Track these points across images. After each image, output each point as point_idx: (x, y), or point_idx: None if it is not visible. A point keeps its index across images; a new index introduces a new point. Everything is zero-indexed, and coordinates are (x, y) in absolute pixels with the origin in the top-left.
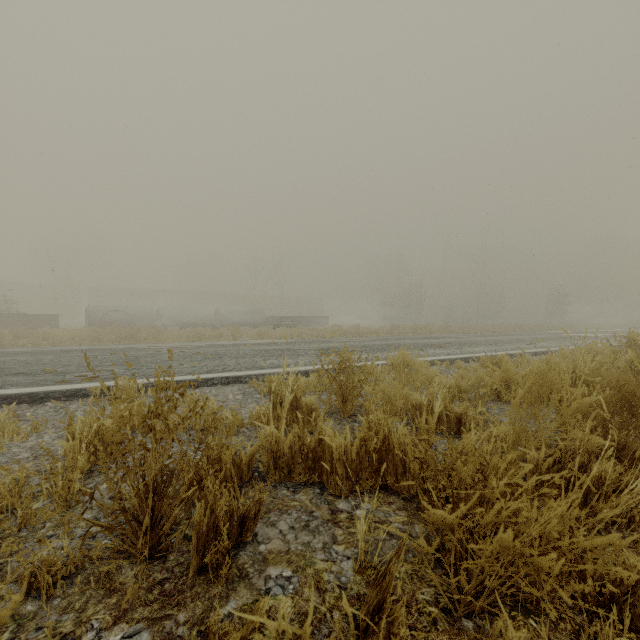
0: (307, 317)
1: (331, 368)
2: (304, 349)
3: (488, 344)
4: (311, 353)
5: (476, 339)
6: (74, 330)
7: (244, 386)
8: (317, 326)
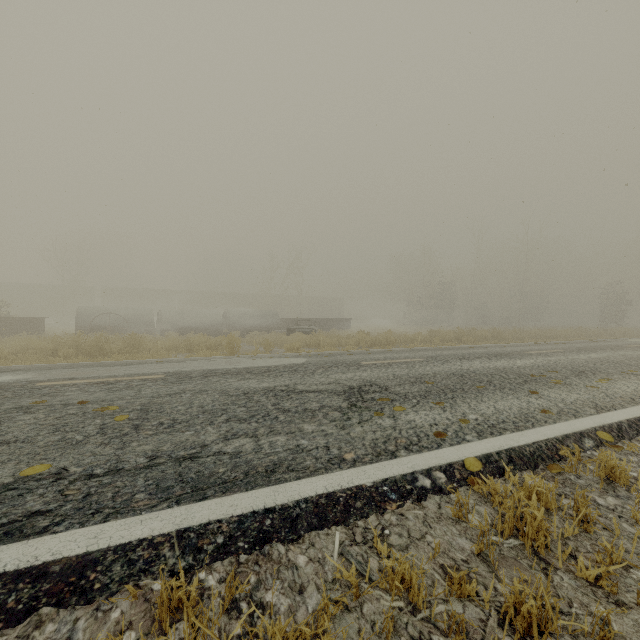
0: (327, 319)
1: (382, 482)
2: (318, 390)
3: (620, 372)
4: (330, 405)
5: (579, 359)
6: (29, 340)
7: (73, 636)
8: (338, 330)
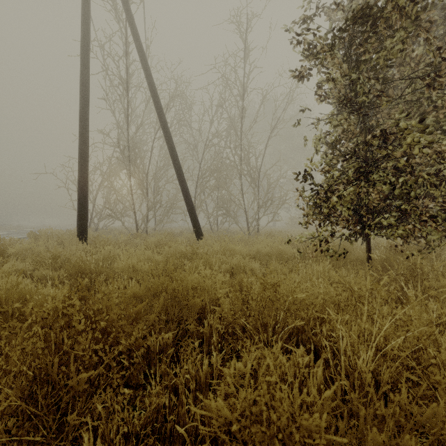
0: None
1: None
2: None
3: None
4: None
5: None
6: None
7: None
8: None
